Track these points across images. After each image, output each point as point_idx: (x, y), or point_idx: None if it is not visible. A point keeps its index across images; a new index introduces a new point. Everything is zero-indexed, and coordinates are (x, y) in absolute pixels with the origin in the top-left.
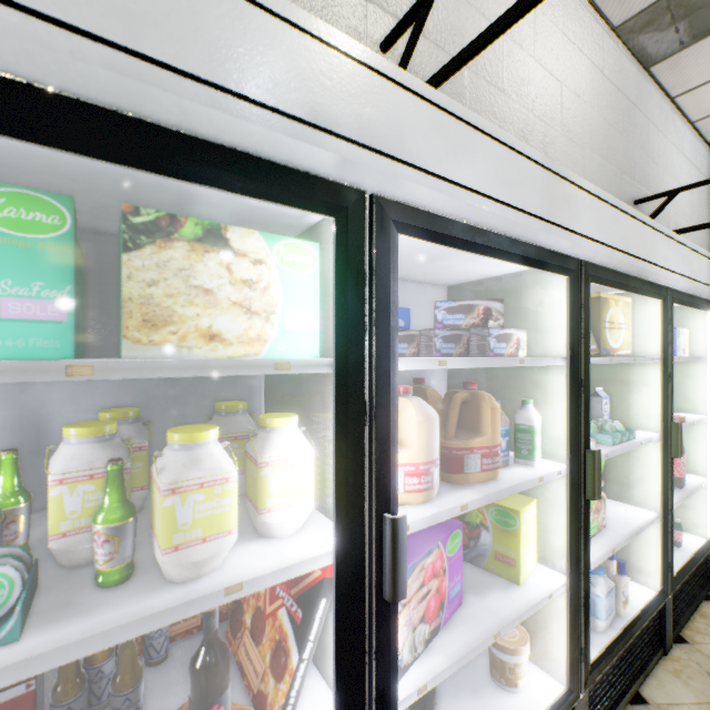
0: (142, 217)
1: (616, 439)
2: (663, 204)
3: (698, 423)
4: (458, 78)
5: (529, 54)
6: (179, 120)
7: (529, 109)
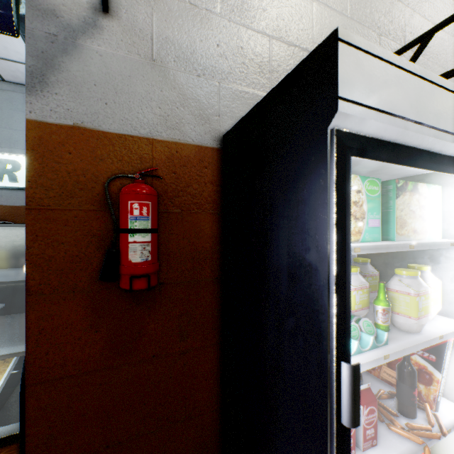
0: (399, 184)
1: None
2: None
3: None
4: (423, 67)
5: None
6: (439, 149)
7: None
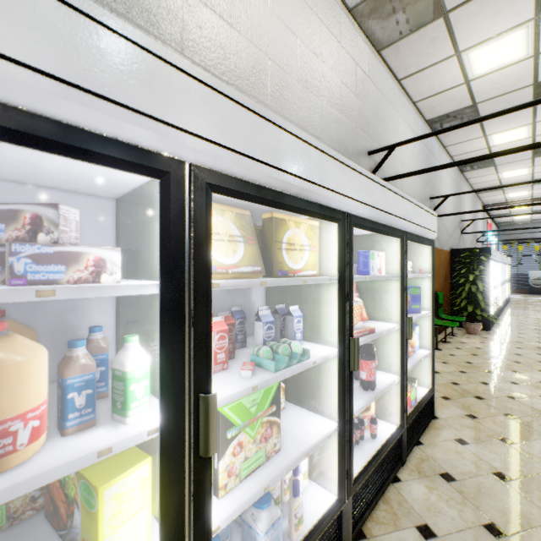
0: None
1: (283, 363)
2: (386, 156)
3: (388, 332)
4: None
5: (263, 1)
6: None
7: (263, 50)
